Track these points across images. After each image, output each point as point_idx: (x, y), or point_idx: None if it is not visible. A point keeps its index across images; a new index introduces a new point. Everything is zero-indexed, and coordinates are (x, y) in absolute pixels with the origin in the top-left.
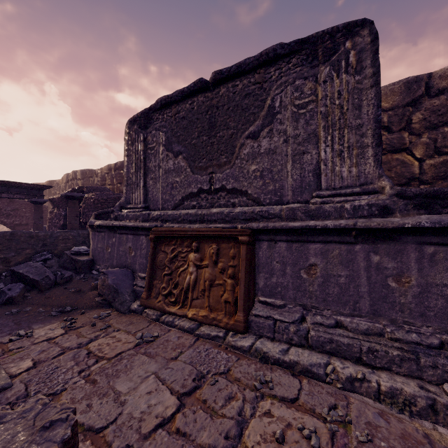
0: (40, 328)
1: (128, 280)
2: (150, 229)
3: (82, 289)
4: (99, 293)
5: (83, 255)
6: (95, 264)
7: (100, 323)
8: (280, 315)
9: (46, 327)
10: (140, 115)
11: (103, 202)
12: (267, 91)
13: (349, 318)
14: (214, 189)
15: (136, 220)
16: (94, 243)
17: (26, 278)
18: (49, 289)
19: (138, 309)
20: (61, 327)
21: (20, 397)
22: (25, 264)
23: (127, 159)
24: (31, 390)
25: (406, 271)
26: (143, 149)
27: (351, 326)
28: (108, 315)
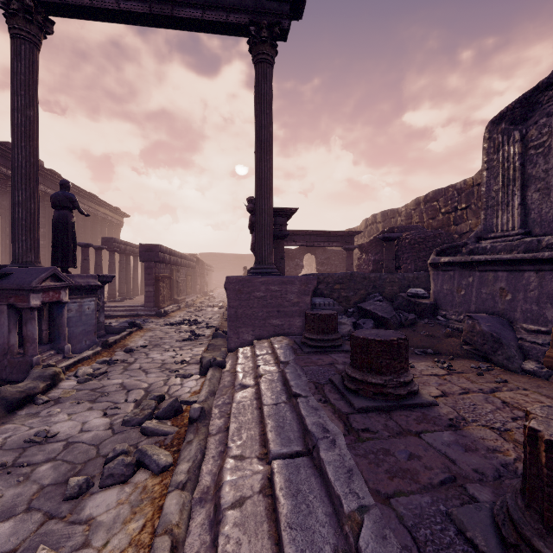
0: (416, 363)
1: (508, 330)
2: (548, 262)
3: (435, 334)
4: (465, 341)
5: (421, 299)
6: (439, 310)
7: (486, 374)
8: None
9: (421, 363)
10: (512, 107)
11: (421, 242)
12: None
13: None
14: None
15: (510, 252)
16: (437, 285)
17: (373, 316)
18: (396, 329)
19: (538, 372)
20: (440, 367)
21: (458, 418)
22: (367, 302)
23: (486, 174)
24: (463, 415)
25: None
26: (519, 152)
27: None
28: (490, 368)
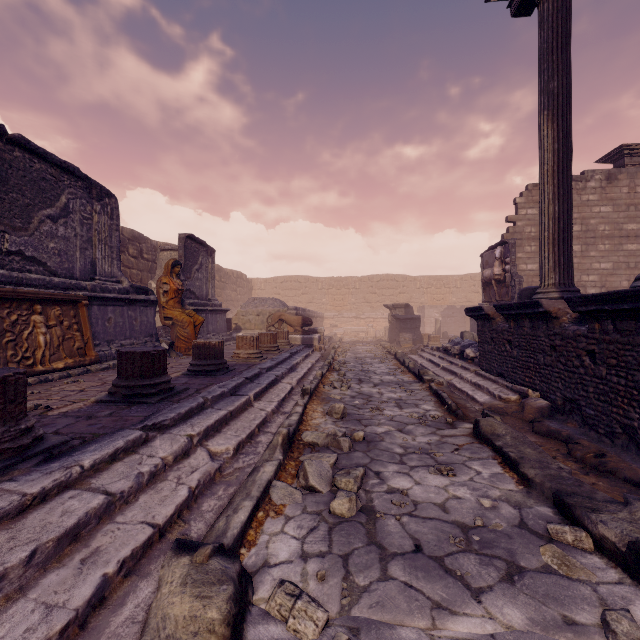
0: None
1: None
2: None
3: None
4: None
5: None
6: None
7: None
8: (104, 348)
9: None
10: None
11: None
12: (61, 189)
13: (124, 341)
14: (9, 251)
15: None
16: None
17: None
18: None
19: None
20: None
21: None
22: None
23: None
24: None
25: (137, 317)
26: None
27: (126, 344)
28: None
